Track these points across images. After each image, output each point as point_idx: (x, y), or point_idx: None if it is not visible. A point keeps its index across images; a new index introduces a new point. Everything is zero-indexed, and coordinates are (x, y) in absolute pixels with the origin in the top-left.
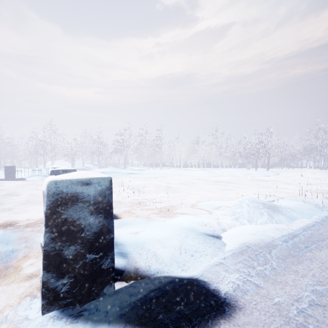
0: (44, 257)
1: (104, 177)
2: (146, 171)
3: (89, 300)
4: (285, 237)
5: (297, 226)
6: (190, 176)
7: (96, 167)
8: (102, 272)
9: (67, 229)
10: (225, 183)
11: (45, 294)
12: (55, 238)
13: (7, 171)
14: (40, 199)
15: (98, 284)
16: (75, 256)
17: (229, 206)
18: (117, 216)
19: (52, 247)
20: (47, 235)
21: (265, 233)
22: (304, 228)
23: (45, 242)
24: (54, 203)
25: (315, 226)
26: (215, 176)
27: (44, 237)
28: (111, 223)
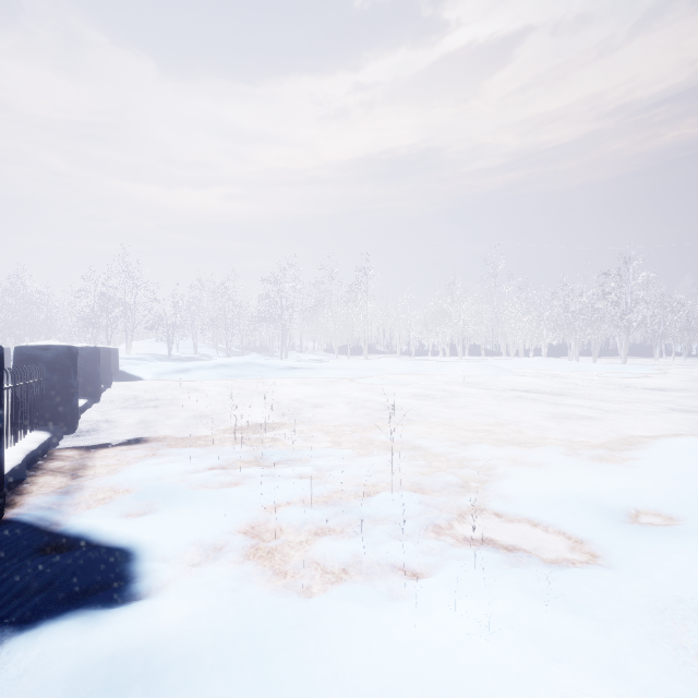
0: None
1: None
2: (330, 363)
3: None
4: None
5: None
6: (439, 376)
7: (223, 355)
8: None
9: None
10: (543, 394)
11: None
12: None
13: None
14: None
15: None
16: None
17: (668, 507)
18: (141, 573)
19: None
20: None
21: None
22: None
23: None
24: None
25: None
26: (503, 375)
27: None
28: None
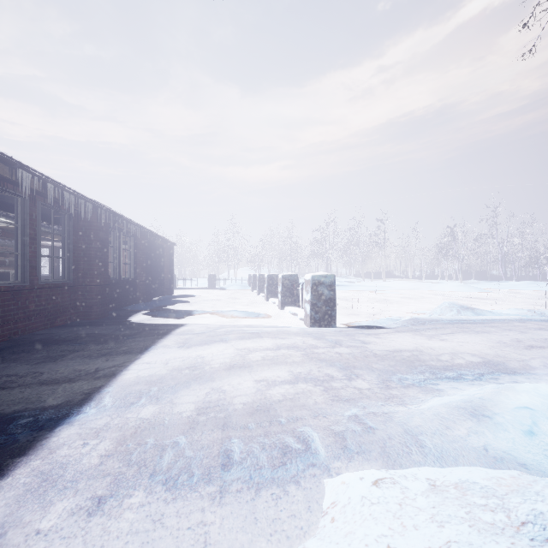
0: (311, 304)
1: (332, 274)
2: (358, 283)
3: (326, 327)
4: (453, 319)
5: (478, 318)
6: (429, 291)
7: None
8: (331, 317)
9: (318, 295)
10: (478, 299)
11: (311, 318)
12: (314, 298)
13: (210, 280)
14: (260, 302)
15: (330, 322)
16: (321, 306)
17: None
18: None
19: (313, 301)
20: (312, 296)
21: (438, 316)
22: (482, 319)
23: (311, 299)
24: (314, 284)
25: (499, 320)
26: (473, 291)
27: (311, 297)
28: (335, 296)
